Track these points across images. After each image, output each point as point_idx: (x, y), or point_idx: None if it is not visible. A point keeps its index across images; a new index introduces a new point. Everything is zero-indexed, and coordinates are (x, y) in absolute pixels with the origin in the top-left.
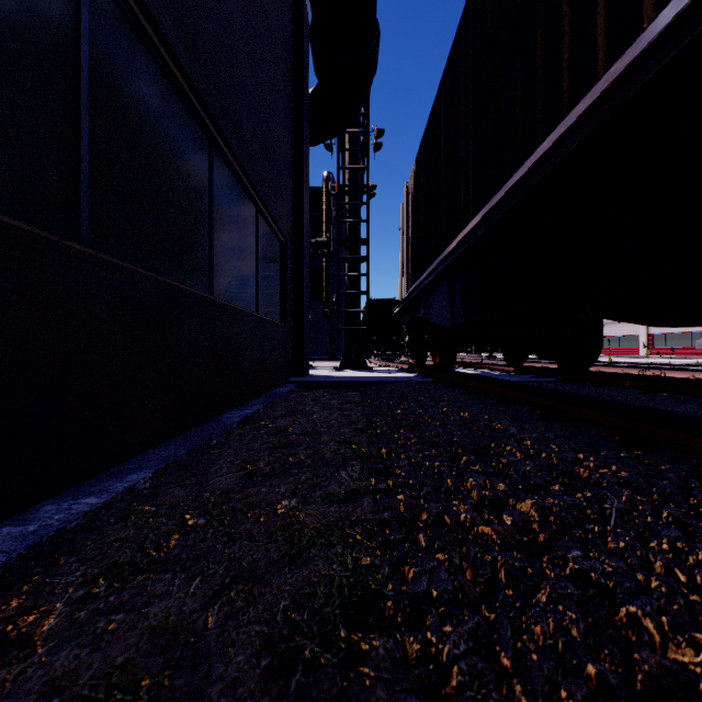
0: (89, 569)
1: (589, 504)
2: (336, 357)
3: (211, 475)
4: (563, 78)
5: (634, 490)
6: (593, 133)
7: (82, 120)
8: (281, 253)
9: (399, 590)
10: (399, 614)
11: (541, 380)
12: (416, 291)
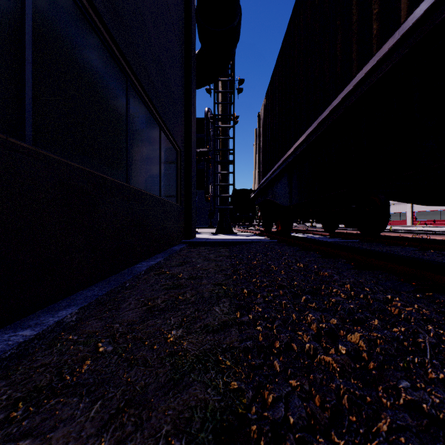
0: (13, 393)
1: (406, 337)
2: (213, 226)
3: (122, 310)
4: (373, 26)
5: (439, 326)
6: (405, 56)
7: (26, 52)
8: (177, 158)
9: (262, 416)
10: (263, 442)
11: (347, 241)
12: (265, 182)
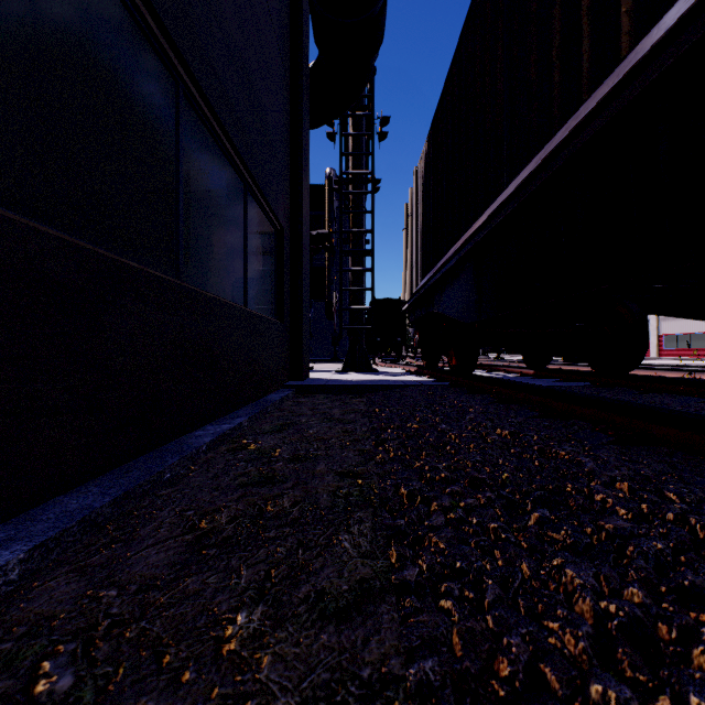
0: None
1: None
2: (339, 358)
3: (138, 543)
4: None
5: None
6: None
7: None
8: (276, 242)
9: None
10: None
11: (570, 384)
12: (430, 282)
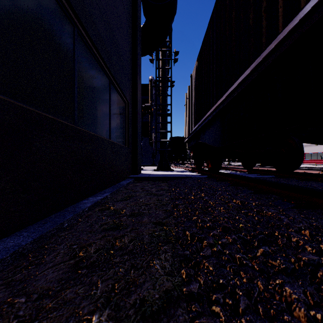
0: None
1: None
2: (155, 164)
3: (43, 266)
4: None
5: None
6: None
7: None
8: (125, 109)
9: None
10: None
11: (264, 176)
12: (198, 128)
